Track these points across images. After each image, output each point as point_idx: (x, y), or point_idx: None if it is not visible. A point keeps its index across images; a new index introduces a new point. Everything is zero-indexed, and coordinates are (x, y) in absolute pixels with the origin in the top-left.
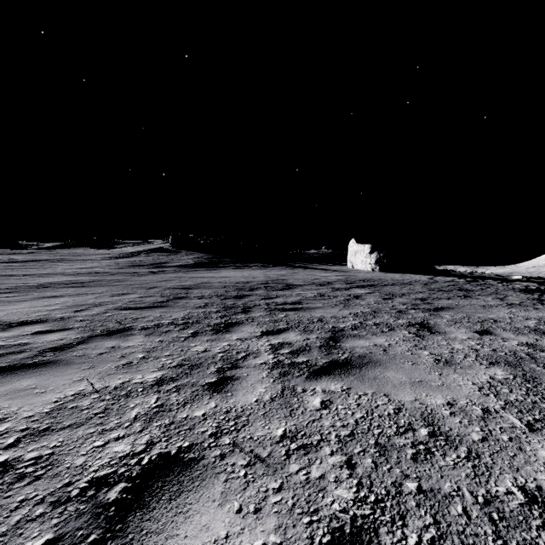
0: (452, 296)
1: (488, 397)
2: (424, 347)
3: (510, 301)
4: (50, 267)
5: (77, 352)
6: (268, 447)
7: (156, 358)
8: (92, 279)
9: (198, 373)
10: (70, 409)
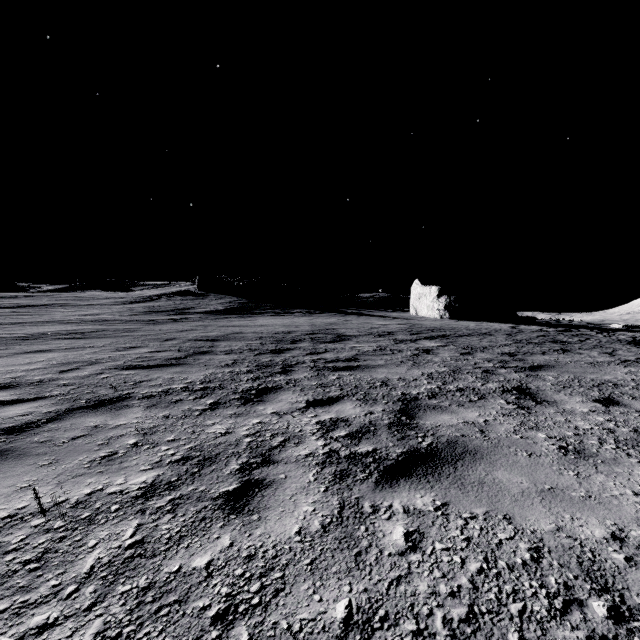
0: (547, 350)
1: None
2: (536, 426)
3: (623, 357)
4: (48, 314)
5: (41, 435)
6: None
7: (153, 445)
8: (96, 329)
9: (211, 473)
10: None
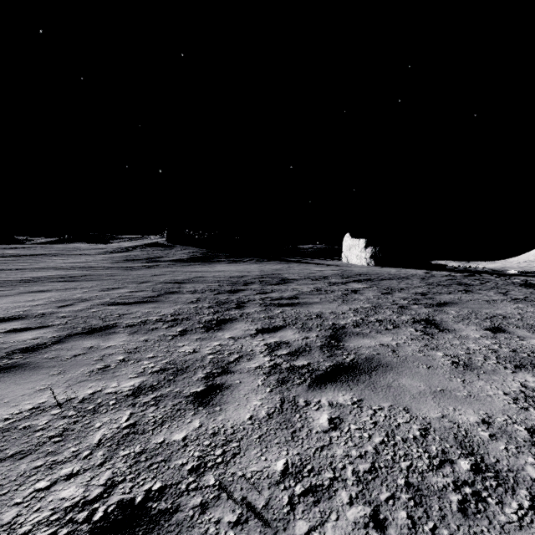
0: (453, 291)
1: (528, 412)
2: (436, 347)
3: (514, 296)
4: (43, 262)
5: (49, 353)
6: (265, 491)
7: (137, 360)
8: (83, 274)
9: (183, 380)
10: (20, 430)
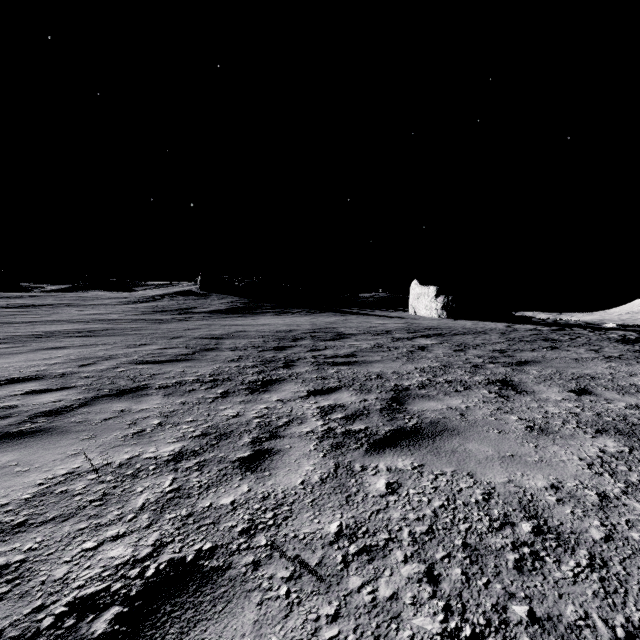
0: (537, 348)
1: (602, 477)
2: (511, 411)
3: (607, 354)
4: (55, 313)
5: (76, 417)
6: (319, 550)
7: (175, 424)
8: (104, 327)
9: (228, 445)
10: (57, 494)
